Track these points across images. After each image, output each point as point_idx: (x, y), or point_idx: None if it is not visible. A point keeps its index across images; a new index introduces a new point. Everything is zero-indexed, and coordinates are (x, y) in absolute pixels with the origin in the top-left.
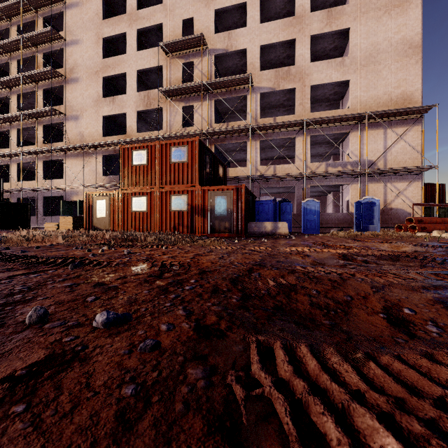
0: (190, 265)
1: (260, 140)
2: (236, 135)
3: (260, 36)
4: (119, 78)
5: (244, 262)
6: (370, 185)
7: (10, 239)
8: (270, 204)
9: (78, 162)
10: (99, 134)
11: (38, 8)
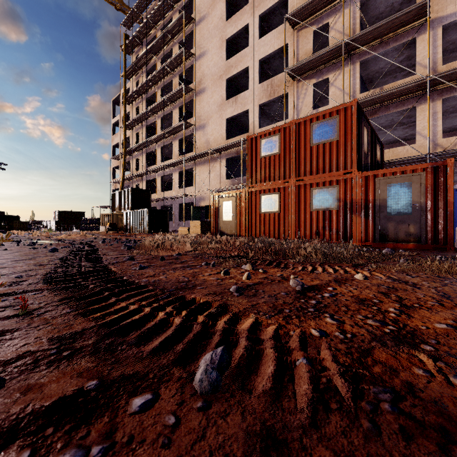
0: None
1: (441, 98)
2: (397, 101)
3: None
4: (241, 76)
5: None
6: None
7: (142, 244)
8: None
9: (205, 169)
10: (223, 138)
11: (175, 36)
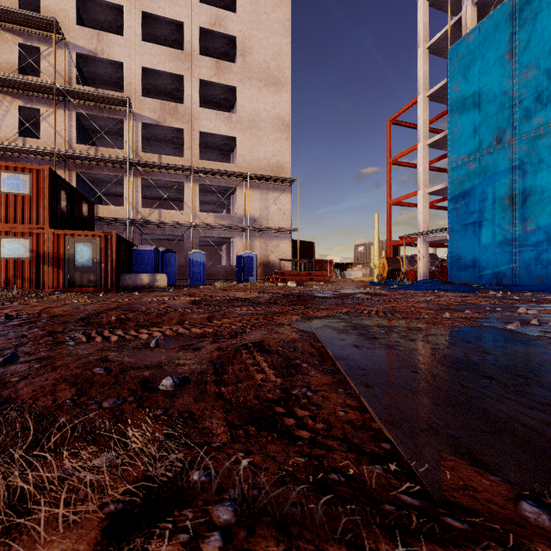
0: (41, 314)
1: (142, 177)
2: (110, 165)
3: (142, 56)
4: None
5: (98, 309)
6: (253, 240)
7: None
8: (151, 254)
9: None
10: None
11: None
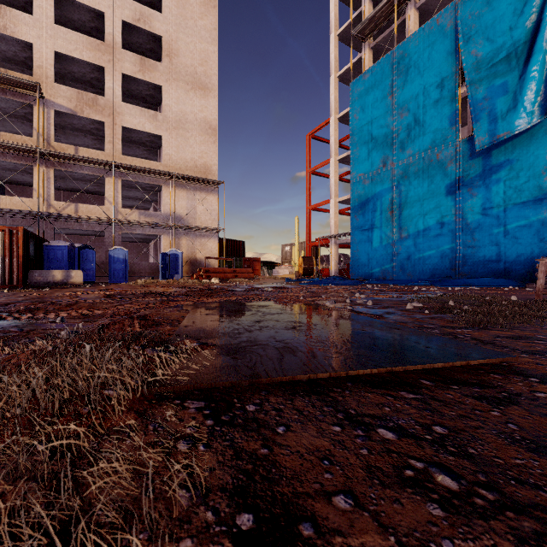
0: None
1: (54, 168)
2: (15, 153)
3: (56, 40)
4: None
5: (5, 302)
6: (180, 238)
7: None
8: (65, 250)
9: None
10: None
11: None
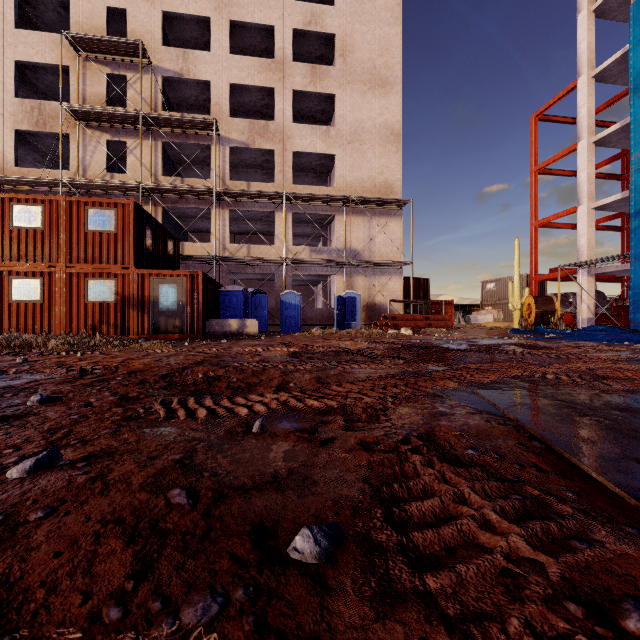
0: (118, 368)
1: (229, 209)
2: (196, 197)
3: (230, 71)
4: None
5: (182, 363)
6: (356, 278)
7: None
8: (239, 295)
9: None
10: None
11: None
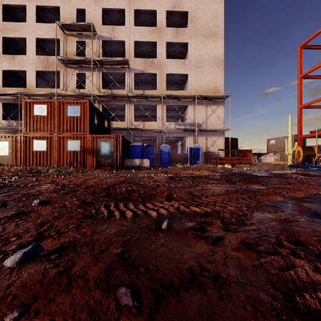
0: (81, 184)
1: (134, 104)
2: (118, 99)
3: (134, 35)
4: (19, 40)
5: (113, 182)
6: (199, 138)
7: None
8: (139, 147)
9: None
10: None
11: None
